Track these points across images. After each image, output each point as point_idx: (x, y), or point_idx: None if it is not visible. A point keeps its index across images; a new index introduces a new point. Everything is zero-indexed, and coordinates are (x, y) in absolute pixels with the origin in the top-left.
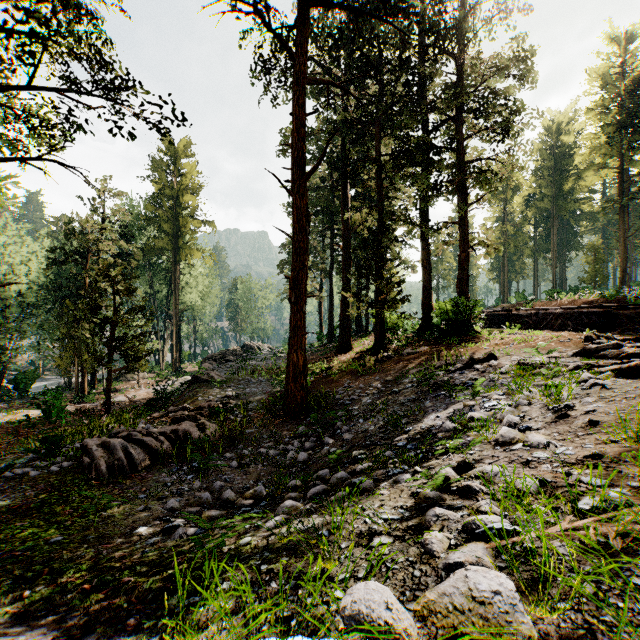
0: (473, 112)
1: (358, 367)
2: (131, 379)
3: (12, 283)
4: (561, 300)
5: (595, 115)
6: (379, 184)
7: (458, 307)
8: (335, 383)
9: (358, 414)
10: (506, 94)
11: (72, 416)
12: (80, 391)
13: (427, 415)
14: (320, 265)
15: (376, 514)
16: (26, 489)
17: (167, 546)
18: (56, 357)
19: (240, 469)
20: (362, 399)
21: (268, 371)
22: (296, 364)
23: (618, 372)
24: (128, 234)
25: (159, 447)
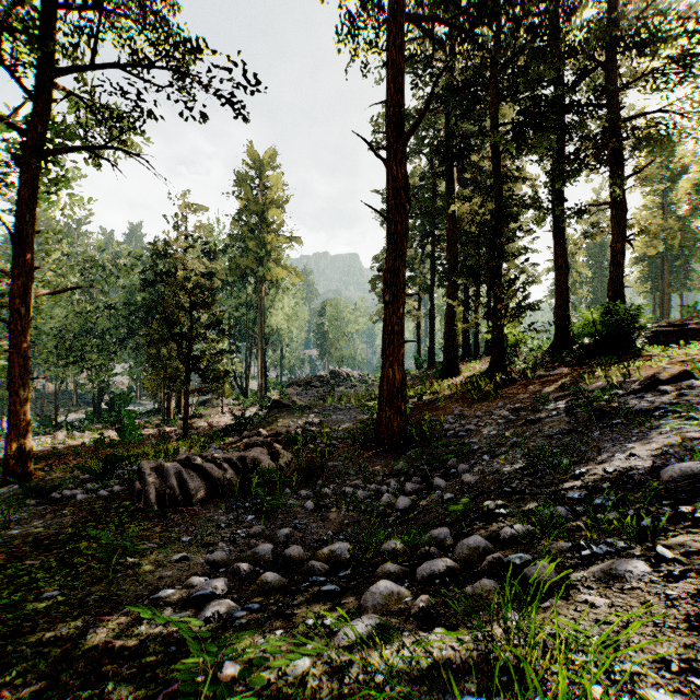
0: (635, 47)
1: (472, 391)
2: (217, 405)
3: (80, 286)
4: None
5: None
6: (496, 163)
7: (612, 315)
8: (441, 411)
9: (479, 449)
10: (686, 16)
11: (150, 438)
12: (166, 415)
13: (606, 452)
14: (418, 278)
15: (644, 697)
16: (66, 515)
17: (182, 636)
18: (144, 379)
19: (316, 513)
20: (482, 430)
21: (358, 398)
22: (392, 381)
23: None
24: (213, 253)
25: (221, 476)
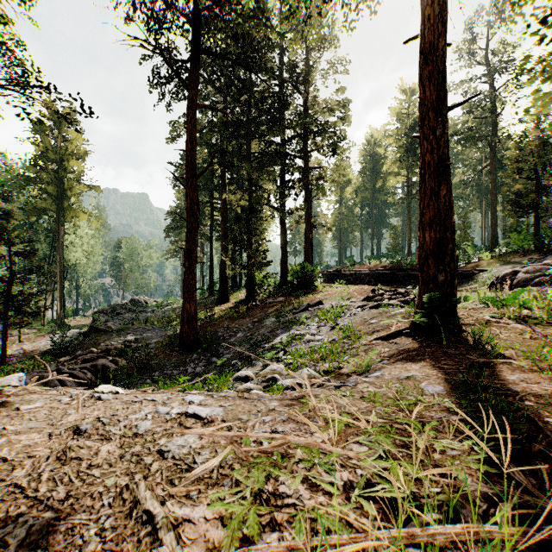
0: (314, 135)
1: (234, 313)
2: (10, 335)
3: None
4: (370, 264)
5: (393, 140)
6: (250, 176)
7: (304, 269)
8: (217, 326)
9: (235, 343)
10: (335, 125)
11: None
12: None
13: (276, 338)
14: (202, 232)
15: None
16: None
17: None
18: None
19: (154, 383)
20: (237, 334)
21: (159, 320)
22: (189, 312)
23: (371, 308)
24: (8, 194)
25: (84, 377)
